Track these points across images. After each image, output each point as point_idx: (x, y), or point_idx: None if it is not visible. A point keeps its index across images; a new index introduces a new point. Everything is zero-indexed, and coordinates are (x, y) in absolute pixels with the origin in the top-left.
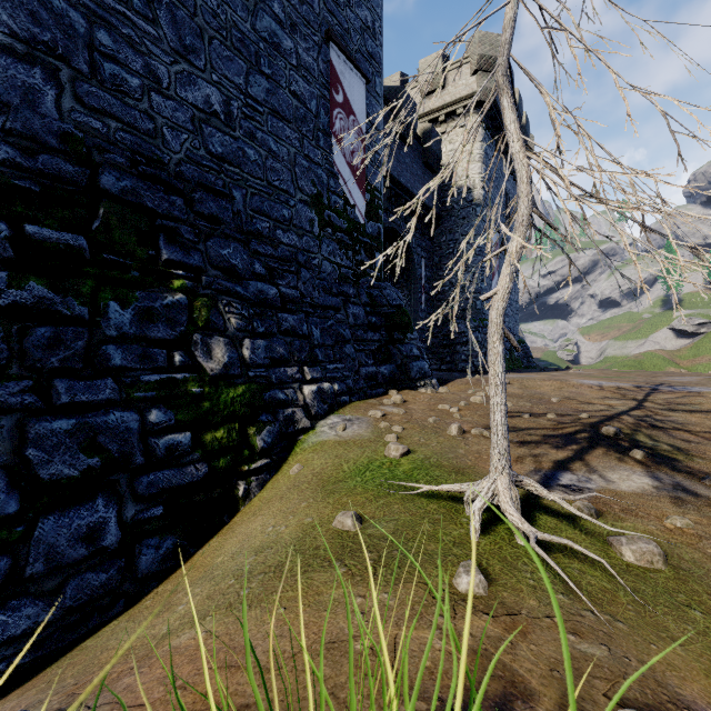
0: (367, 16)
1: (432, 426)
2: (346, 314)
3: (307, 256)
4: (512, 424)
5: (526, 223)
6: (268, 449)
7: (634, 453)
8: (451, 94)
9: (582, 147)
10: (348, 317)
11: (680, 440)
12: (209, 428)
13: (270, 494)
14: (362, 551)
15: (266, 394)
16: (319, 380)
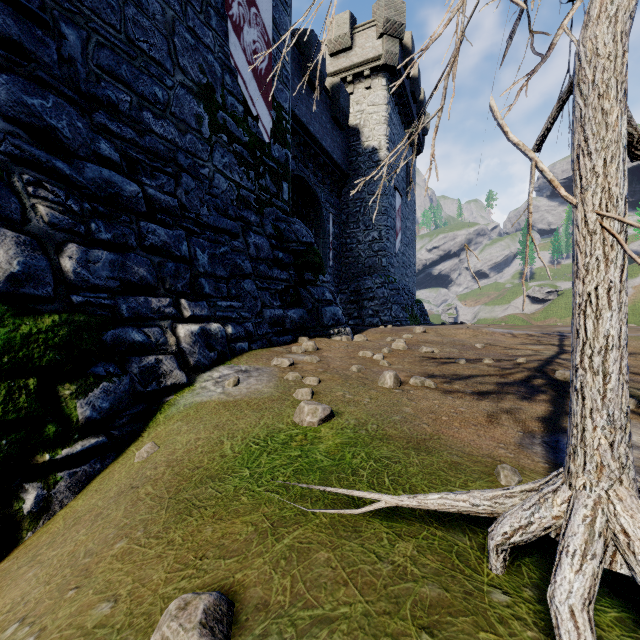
0: None
1: (357, 375)
2: (245, 244)
3: (192, 160)
4: (452, 371)
5: None
6: (102, 420)
7: None
8: (358, 56)
9: None
10: (248, 247)
11: None
12: None
13: (86, 505)
14: None
15: (106, 333)
16: (205, 319)
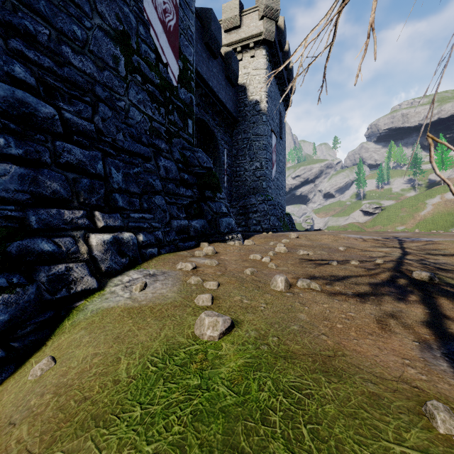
0: None
1: (251, 278)
2: (156, 166)
3: (109, 93)
4: (329, 273)
5: None
6: None
7: None
8: (245, 32)
9: None
10: (159, 168)
11: None
12: None
13: None
14: None
15: (11, 244)
16: (118, 229)
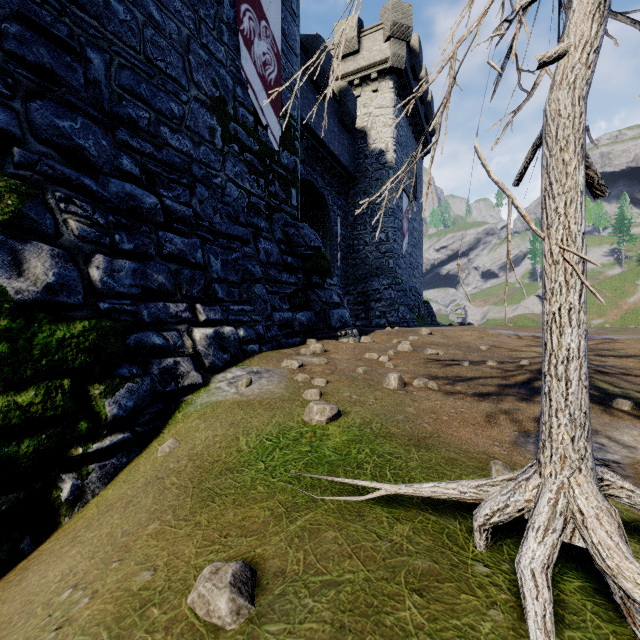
0: None
1: (363, 377)
2: (256, 249)
3: (205, 170)
4: (456, 373)
5: None
6: (127, 417)
7: (620, 404)
8: (366, 59)
9: None
10: (258, 252)
11: None
12: (4, 388)
13: (116, 494)
14: None
15: (130, 337)
16: (218, 323)
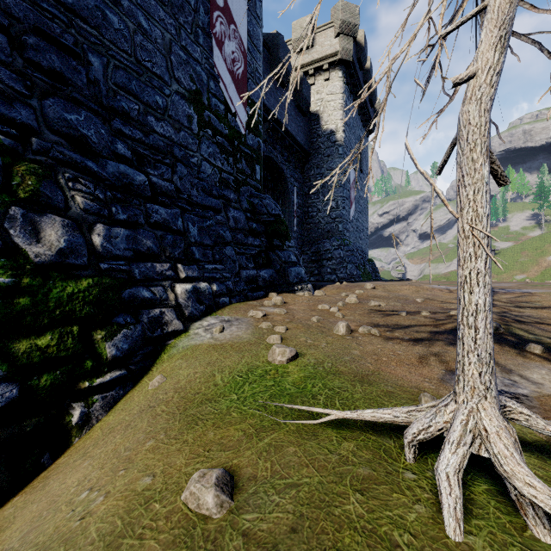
0: None
1: (317, 325)
2: (226, 217)
3: (184, 152)
4: (394, 322)
5: None
6: (123, 357)
7: (532, 348)
8: (318, 52)
9: None
10: (228, 219)
11: None
12: (27, 333)
13: (116, 419)
14: None
15: (124, 292)
16: (195, 279)
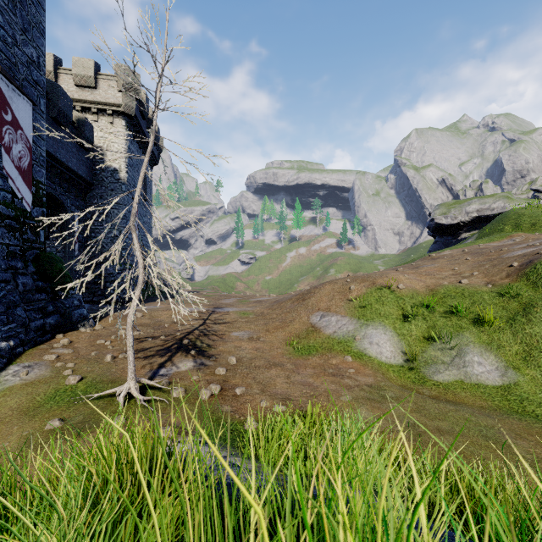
0: (33, 52)
1: (95, 357)
2: (16, 284)
3: None
4: (142, 347)
5: (142, 284)
6: None
7: (192, 352)
8: (102, 97)
9: (163, 255)
10: (18, 286)
11: (212, 340)
12: None
13: None
14: (70, 431)
15: None
16: None
